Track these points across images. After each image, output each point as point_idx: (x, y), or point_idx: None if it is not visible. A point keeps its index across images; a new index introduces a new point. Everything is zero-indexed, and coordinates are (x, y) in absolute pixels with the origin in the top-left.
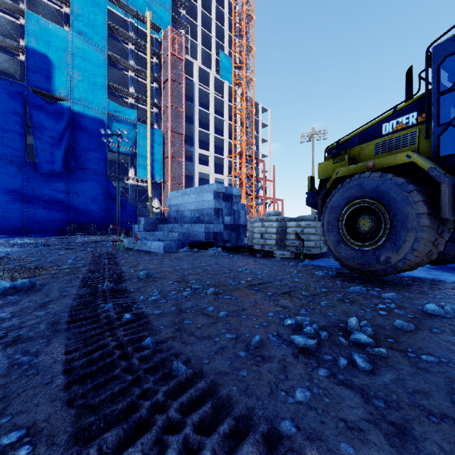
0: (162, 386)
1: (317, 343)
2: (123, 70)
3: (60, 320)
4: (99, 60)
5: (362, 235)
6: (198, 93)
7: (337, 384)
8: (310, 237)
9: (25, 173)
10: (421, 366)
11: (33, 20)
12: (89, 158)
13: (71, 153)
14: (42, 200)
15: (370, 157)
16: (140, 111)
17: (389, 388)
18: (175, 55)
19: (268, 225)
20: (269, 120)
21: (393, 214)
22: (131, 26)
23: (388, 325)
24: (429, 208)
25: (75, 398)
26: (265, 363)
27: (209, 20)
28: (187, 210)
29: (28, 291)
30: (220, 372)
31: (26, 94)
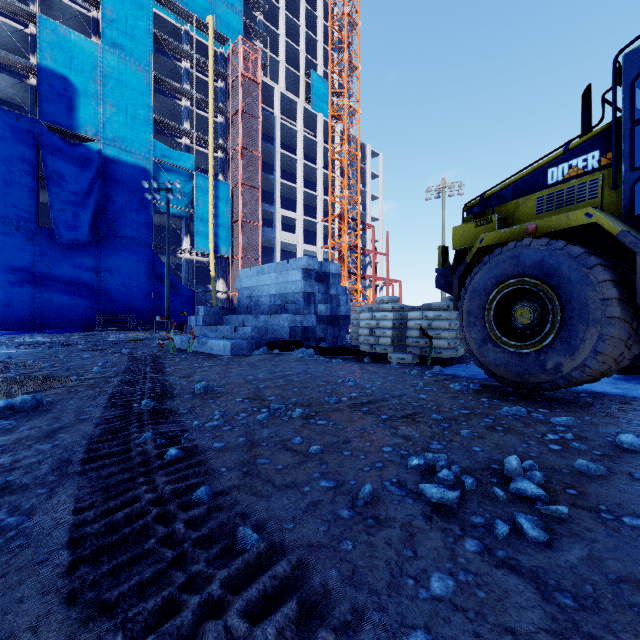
0: (219, 569)
1: (460, 497)
2: (175, 98)
3: (71, 458)
4: (142, 84)
5: (520, 331)
6: (281, 130)
7: (495, 565)
8: (441, 334)
9: (37, 244)
10: (624, 535)
11: (49, 29)
12: (128, 222)
13: (102, 215)
14: (61, 281)
15: (529, 217)
16: (199, 156)
17: (578, 573)
18: (249, 77)
19: (380, 317)
20: (380, 168)
21: (566, 300)
22: (186, 36)
23: (565, 468)
24: (621, 291)
25: (80, 589)
26: (381, 529)
27: (296, 28)
28: (264, 295)
29: (31, 413)
30: (311, 545)
31: (39, 133)
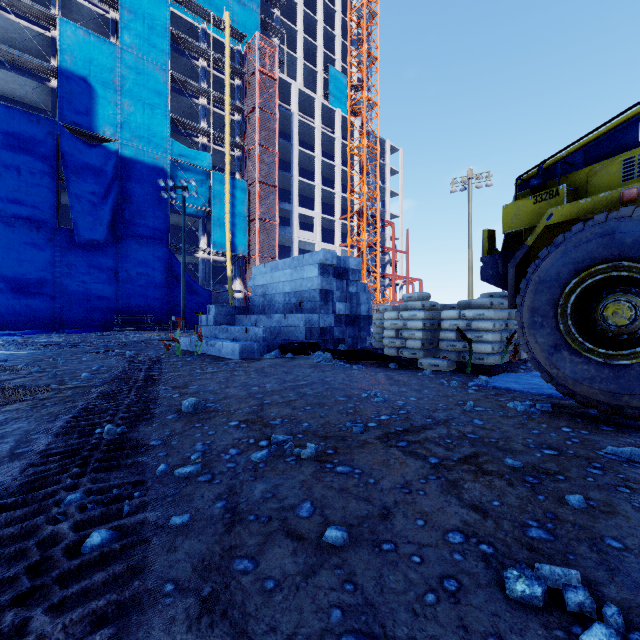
0: None
1: None
2: (192, 97)
3: None
4: (159, 83)
5: (611, 335)
6: (298, 127)
7: None
8: (483, 337)
9: (57, 245)
10: None
11: (68, 31)
12: (145, 222)
13: (120, 215)
14: (80, 281)
15: (611, 186)
16: (216, 155)
17: None
18: (266, 73)
19: (408, 316)
20: (400, 164)
21: None
22: (203, 35)
23: None
24: None
25: None
26: None
27: (313, 24)
28: (278, 293)
29: None
30: None
31: (59, 134)
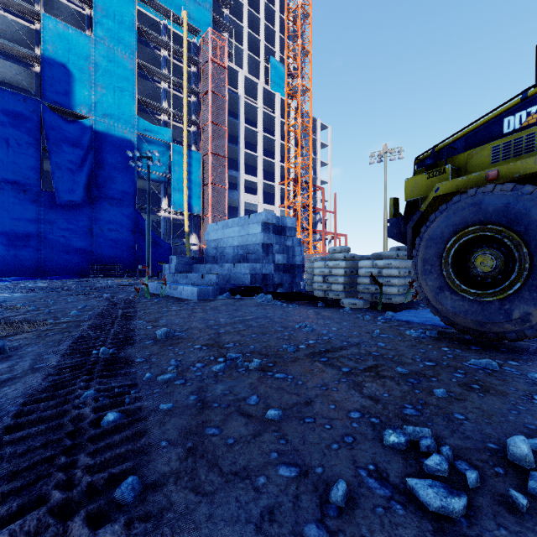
0: None
1: (467, 505)
2: (155, 81)
3: None
4: (127, 69)
5: (479, 279)
6: (244, 108)
7: None
8: (391, 281)
9: (40, 205)
10: None
11: (50, 25)
12: (116, 186)
13: (94, 180)
14: (60, 236)
15: (484, 167)
16: (175, 130)
17: None
18: (217, 63)
19: (333, 265)
20: (329, 139)
21: (536, 246)
22: (164, 29)
23: None
24: None
25: None
26: None
27: (257, 21)
28: (228, 246)
29: None
30: None
31: (42, 112)
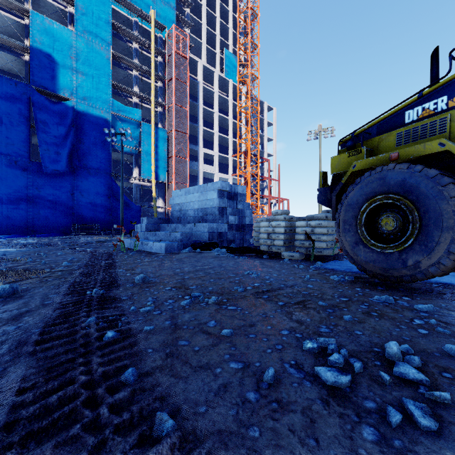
0: None
1: (351, 380)
2: (127, 69)
3: (27, 339)
4: (104, 59)
5: (385, 236)
6: (203, 92)
7: None
8: (321, 238)
9: (29, 173)
10: None
11: (38, 20)
12: (94, 157)
13: (75, 152)
14: (46, 200)
15: (390, 149)
16: (144, 110)
17: None
18: (180, 54)
19: (275, 225)
20: (274, 119)
21: (424, 211)
22: (135, 25)
23: (436, 351)
24: None
25: None
26: (284, 414)
27: (213, 19)
28: (190, 209)
29: (7, 299)
30: (221, 431)
31: (31, 94)
